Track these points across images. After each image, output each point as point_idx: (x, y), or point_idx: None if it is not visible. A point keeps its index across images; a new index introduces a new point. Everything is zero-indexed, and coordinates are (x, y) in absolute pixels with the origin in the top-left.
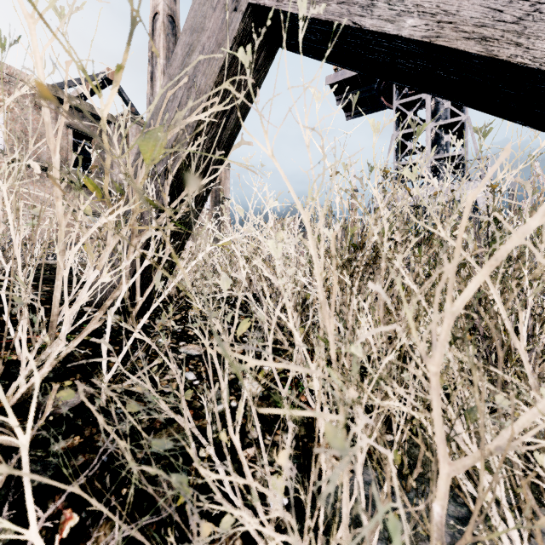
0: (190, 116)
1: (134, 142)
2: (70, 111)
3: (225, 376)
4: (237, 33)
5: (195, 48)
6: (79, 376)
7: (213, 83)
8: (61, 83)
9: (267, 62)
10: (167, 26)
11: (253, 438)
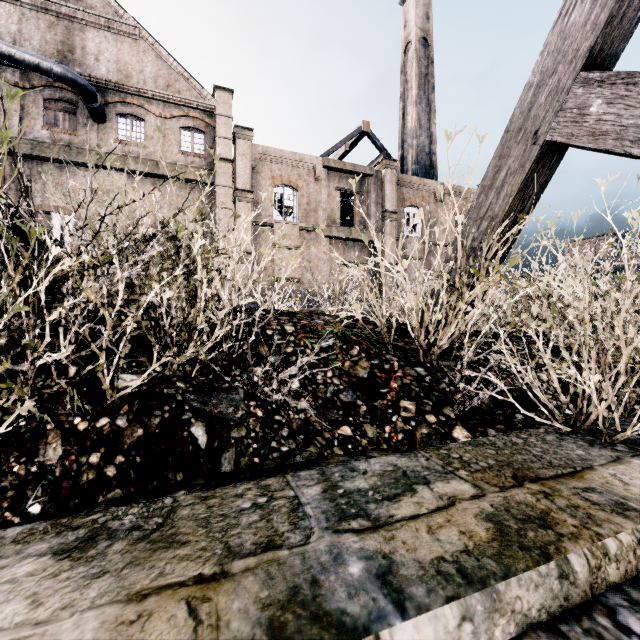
0: (513, 229)
1: (388, 188)
2: (337, 176)
3: (540, 342)
4: (535, 158)
5: (502, 168)
6: (447, 357)
7: (516, 190)
8: (328, 150)
9: (558, 160)
10: (419, 51)
11: (551, 386)
